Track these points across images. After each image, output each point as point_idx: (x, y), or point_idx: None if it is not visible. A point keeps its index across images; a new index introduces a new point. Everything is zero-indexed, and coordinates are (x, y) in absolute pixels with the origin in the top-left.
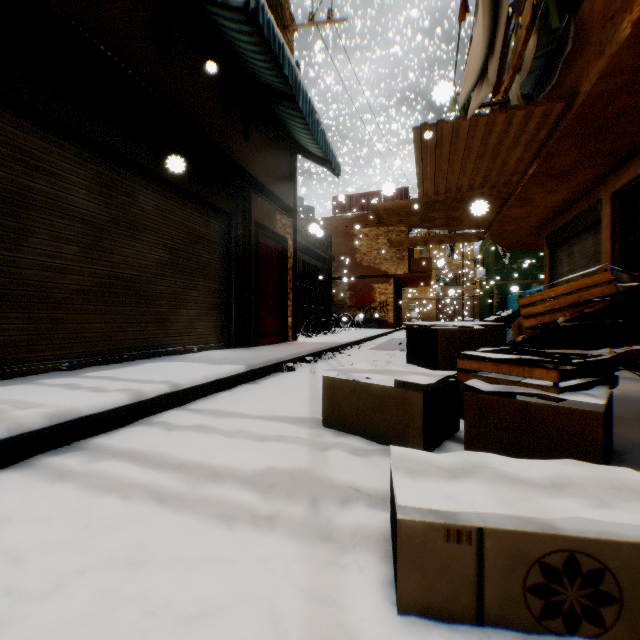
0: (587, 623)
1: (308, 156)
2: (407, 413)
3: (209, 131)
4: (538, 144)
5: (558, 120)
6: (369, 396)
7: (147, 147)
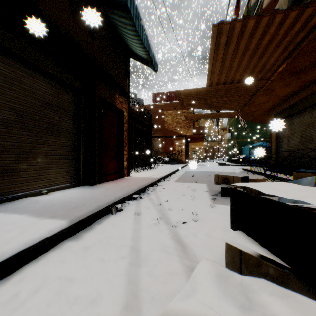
0: None
1: (137, 59)
2: None
3: (56, 20)
4: (293, 46)
5: (315, 24)
6: None
7: None
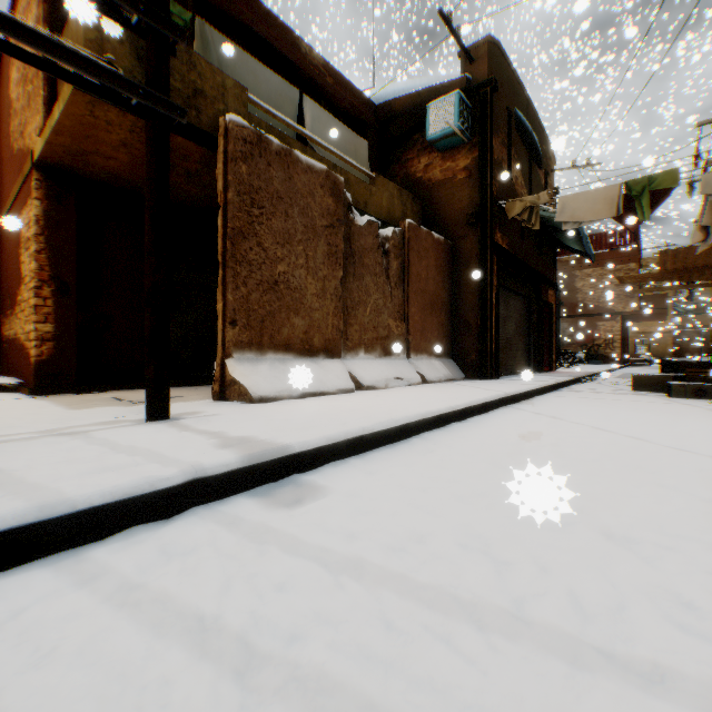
0: (700, 396)
1: (567, 248)
2: (665, 382)
3: (530, 262)
4: None
5: None
6: (651, 379)
7: (516, 282)
